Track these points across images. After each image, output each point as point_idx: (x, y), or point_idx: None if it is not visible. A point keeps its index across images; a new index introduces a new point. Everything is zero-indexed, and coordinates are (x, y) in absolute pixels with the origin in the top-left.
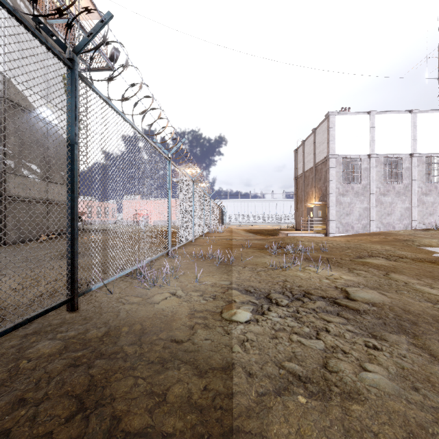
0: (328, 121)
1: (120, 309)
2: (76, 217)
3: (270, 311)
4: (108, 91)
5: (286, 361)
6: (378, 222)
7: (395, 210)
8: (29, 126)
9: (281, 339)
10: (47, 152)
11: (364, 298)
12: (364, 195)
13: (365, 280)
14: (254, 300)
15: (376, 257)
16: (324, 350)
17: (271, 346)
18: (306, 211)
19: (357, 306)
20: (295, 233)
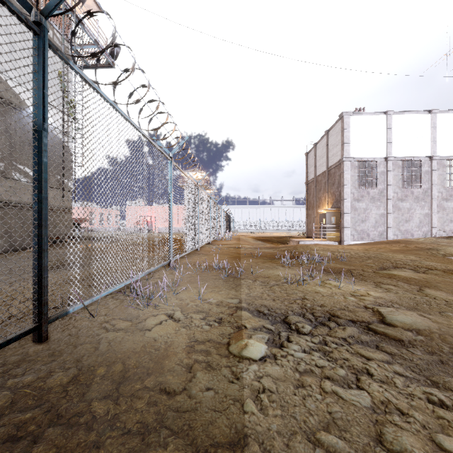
0: (343, 122)
1: (101, 339)
2: (45, 222)
3: (290, 341)
4: (95, 76)
5: (322, 432)
6: (396, 229)
7: (413, 217)
8: (21, 125)
9: (310, 389)
10: (1, 138)
11: (404, 323)
12: (381, 200)
13: (398, 297)
14: (268, 326)
15: (403, 268)
16: (372, 408)
17: (297, 402)
18: (318, 218)
19: (399, 335)
20: (307, 241)
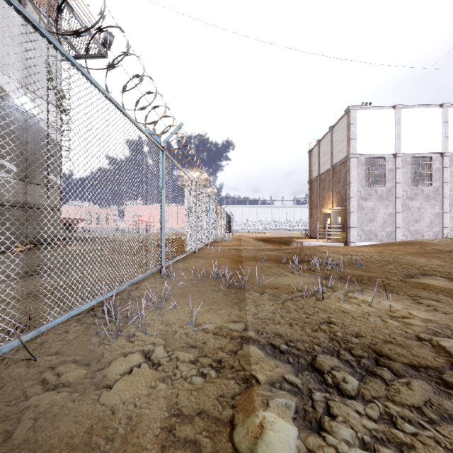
0: (349, 117)
1: (24, 411)
2: None
3: (333, 416)
4: (57, 31)
5: None
6: (405, 230)
7: (424, 216)
8: (2, 116)
9: None
10: None
11: None
12: (389, 199)
13: None
14: (292, 379)
15: (433, 276)
16: None
17: None
18: (322, 217)
19: None
20: (311, 242)
